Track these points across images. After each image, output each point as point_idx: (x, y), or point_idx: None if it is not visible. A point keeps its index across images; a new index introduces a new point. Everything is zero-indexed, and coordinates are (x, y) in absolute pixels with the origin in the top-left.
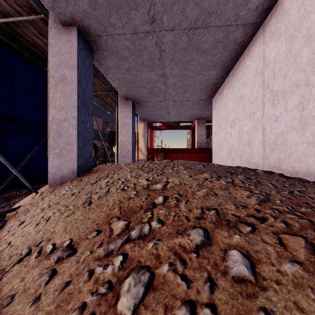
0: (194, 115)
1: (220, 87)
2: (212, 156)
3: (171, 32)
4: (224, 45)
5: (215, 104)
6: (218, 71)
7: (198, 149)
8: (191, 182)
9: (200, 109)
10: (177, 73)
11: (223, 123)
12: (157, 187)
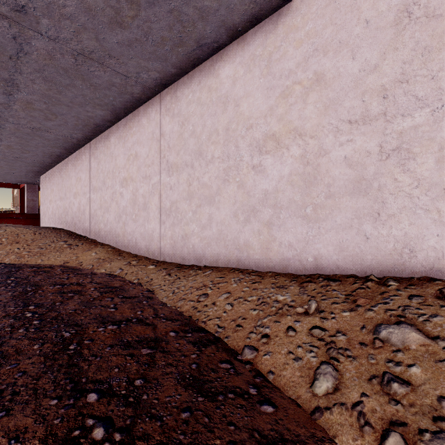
0: (23, 181)
1: (45, 173)
2: (40, 221)
3: (3, 155)
4: (40, 164)
5: (42, 182)
6: (40, 168)
7: (28, 215)
8: (16, 229)
9: (29, 179)
10: (5, 163)
11: (46, 199)
12: (1, 232)
